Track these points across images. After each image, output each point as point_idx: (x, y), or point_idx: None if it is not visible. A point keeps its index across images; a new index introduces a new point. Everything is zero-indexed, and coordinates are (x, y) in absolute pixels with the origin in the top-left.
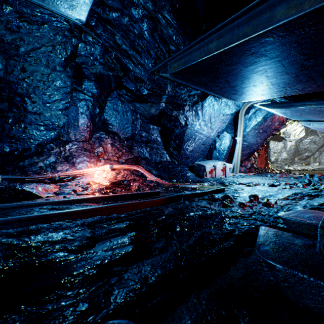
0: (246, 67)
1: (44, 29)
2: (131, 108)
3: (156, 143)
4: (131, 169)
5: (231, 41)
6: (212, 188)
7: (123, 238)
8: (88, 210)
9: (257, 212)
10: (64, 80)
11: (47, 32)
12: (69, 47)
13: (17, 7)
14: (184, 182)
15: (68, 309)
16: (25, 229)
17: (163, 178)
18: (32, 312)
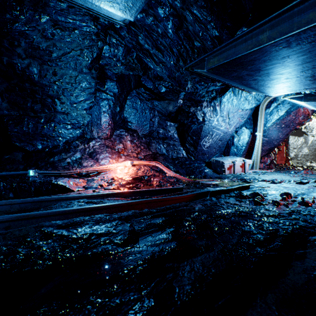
0: (297, 57)
1: (74, 34)
2: (149, 105)
3: (172, 139)
4: (150, 165)
5: (289, 30)
6: (234, 184)
7: (163, 234)
8: (123, 204)
9: (296, 211)
10: (89, 81)
11: (77, 37)
12: (95, 50)
13: (53, 16)
14: (202, 178)
15: (136, 304)
16: (71, 221)
17: (181, 174)
18: (103, 303)
